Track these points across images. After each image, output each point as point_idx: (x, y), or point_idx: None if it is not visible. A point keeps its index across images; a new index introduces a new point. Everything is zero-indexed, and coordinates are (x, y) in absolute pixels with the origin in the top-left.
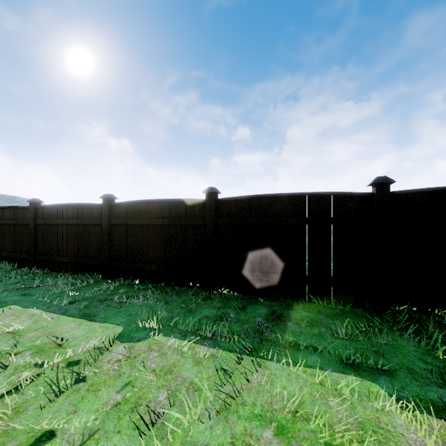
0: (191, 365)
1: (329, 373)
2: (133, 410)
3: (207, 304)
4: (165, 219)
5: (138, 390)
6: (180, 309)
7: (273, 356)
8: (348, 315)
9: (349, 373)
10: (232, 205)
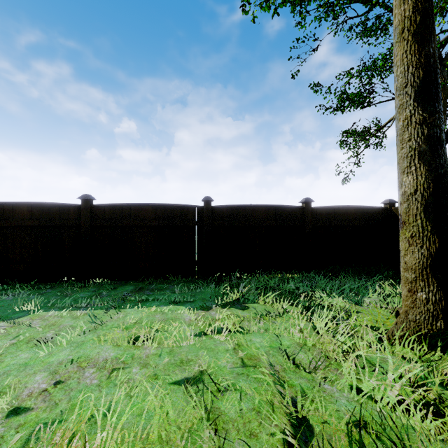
0: (70, 320)
1: (161, 307)
2: (28, 343)
3: (82, 290)
4: (36, 221)
5: (29, 336)
6: (56, 296)
7: (130, 306)
8: (187, 282)
9: (172, 305)
10: (106, 210)
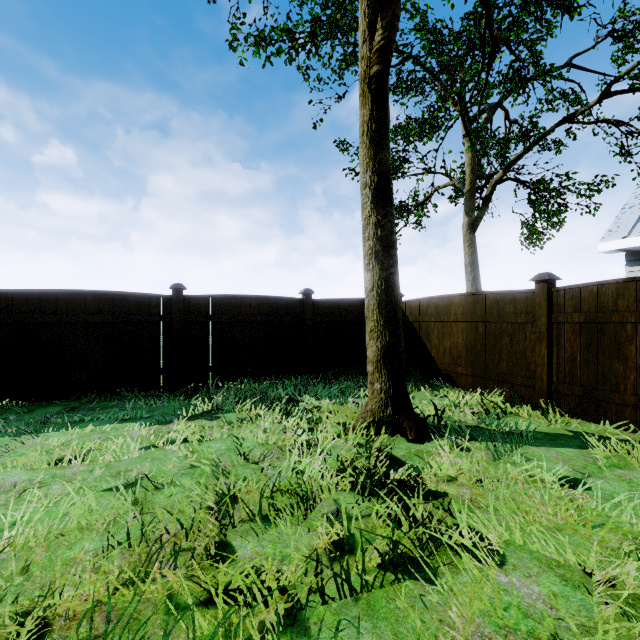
0: None
1: (102, 426)
2: None
3: None
4: None
5: None
6: None
7: (55, 430)
8: (147, 397)
9: (119, 423)
10: (15, 299)
